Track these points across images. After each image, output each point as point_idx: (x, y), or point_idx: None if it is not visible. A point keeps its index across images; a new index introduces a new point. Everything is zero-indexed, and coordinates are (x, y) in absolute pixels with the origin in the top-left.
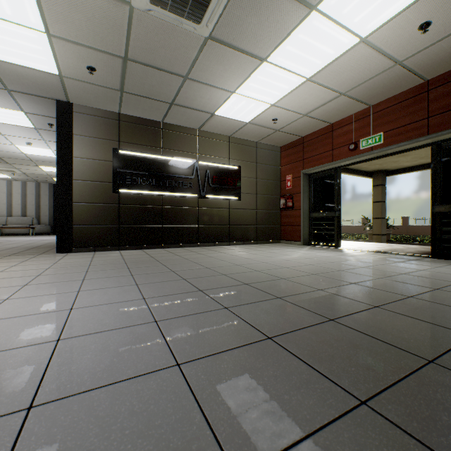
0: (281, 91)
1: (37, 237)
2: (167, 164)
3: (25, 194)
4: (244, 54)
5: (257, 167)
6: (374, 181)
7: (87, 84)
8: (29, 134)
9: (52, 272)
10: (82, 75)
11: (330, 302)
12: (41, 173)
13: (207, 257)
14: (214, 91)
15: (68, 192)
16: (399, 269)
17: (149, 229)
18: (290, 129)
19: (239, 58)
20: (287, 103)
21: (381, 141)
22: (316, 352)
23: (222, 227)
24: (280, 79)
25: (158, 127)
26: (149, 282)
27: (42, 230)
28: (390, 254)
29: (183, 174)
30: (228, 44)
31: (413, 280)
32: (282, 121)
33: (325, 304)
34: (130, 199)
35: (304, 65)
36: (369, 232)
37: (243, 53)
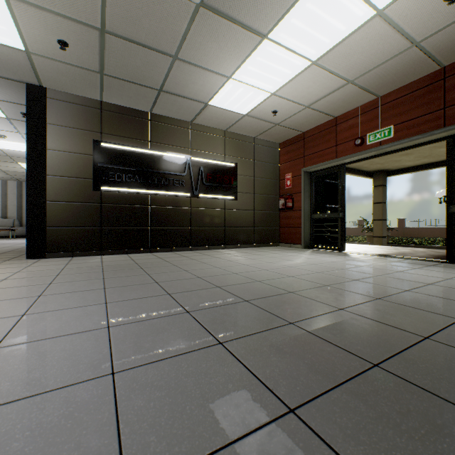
0: (283, 77)
1: (17, 240)
2: (156, 159)
3: (5, 193)
4: (242, 28)
5: (255, 164)
6: (375, 181)
7: (61, 64)
8: (2, 126)
9: (6, 285)
10: (52, 51)
11: (361, 331)
12: (22, 170)
13: (200, 263)
14: (208, 75)
15: (40, 188)
16: (422, 278)
17: (136, 231)
18: (291, 123)
19: (237, 34)
20: (288, 92)
21: (391, 135)
22: (380, 450)
23: (217, 229)
24: (283, 62)
25: (145, 119)
26: (122, 300)
27: (24, 233)
28: (401, 259)
29: (174, 171)
30: (224, 13)
31: (447, 292)
32: (283, 114)
33: (355, 333)
34: (113, 197)
35: (310, 44)
36: (368, 234)
37: (241, 27)
